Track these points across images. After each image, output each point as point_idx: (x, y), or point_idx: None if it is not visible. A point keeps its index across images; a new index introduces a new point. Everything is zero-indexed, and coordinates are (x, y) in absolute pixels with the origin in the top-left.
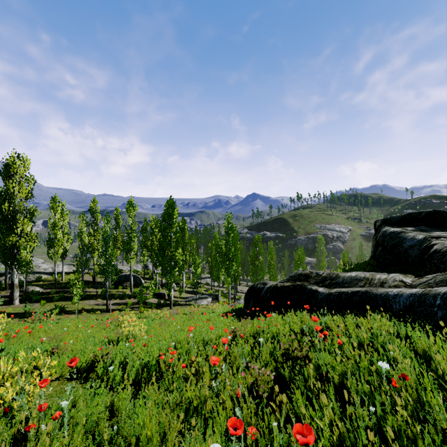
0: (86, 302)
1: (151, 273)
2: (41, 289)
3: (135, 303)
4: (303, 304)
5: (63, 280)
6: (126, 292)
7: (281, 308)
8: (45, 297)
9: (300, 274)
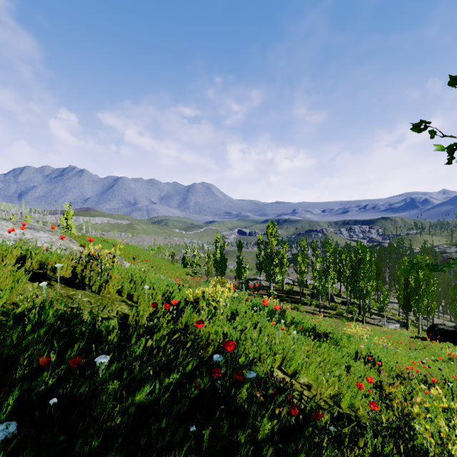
0: (305, 306)
1: (337, 290)
2: (276, 293)
3: (335, 314)
4: None
5: (284, 288)
6: (325, 304)
7: (446, 341)
8: (282, 299)
9: None
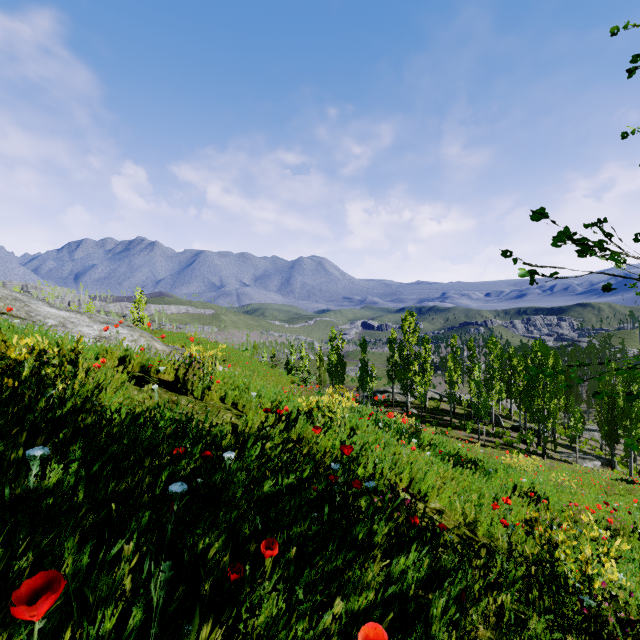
0: (457, 431)
1: (505, 409)
2: (416, 411)
3: (501, 444)
4: None
5: (427, 405)
6: (488, 429)
7: None
8: (423, 420)
9: None
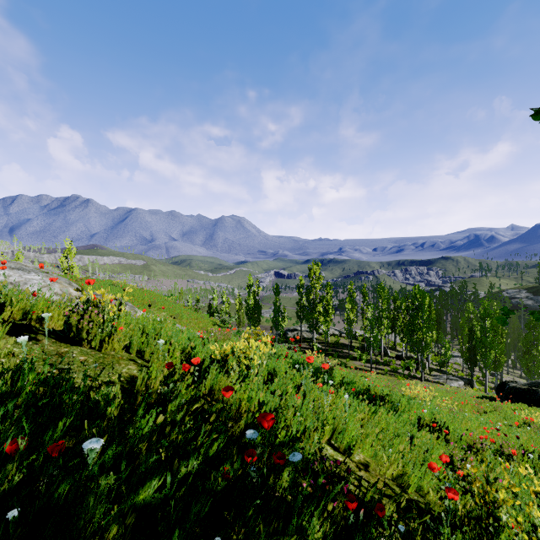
0: (354, 362)
1: (391, 342)
2: (320, 346)
3: (389, 370)
4: (534, 402)
5: (329, 340)
6: (378, 359)
7: (518, 401)
8: (327, 353)
9: (539, 382)
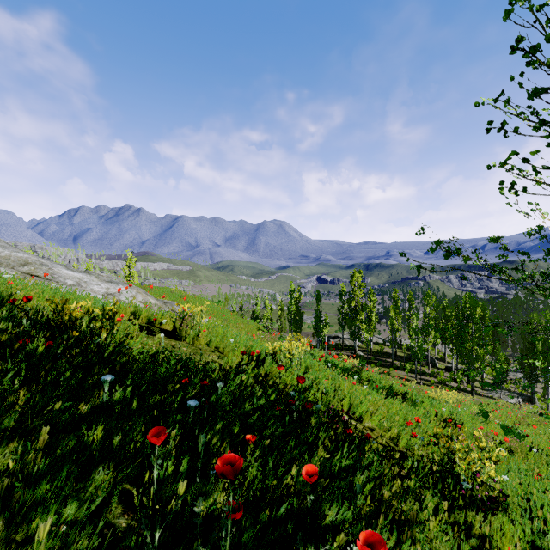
0: (398, 371)
1: (440, 353)
2: (363, 354)
3: (436, 382)
4: None
5: (372, 349)
6: (424, 370)
7: None
8: (369, 361)
9: None
